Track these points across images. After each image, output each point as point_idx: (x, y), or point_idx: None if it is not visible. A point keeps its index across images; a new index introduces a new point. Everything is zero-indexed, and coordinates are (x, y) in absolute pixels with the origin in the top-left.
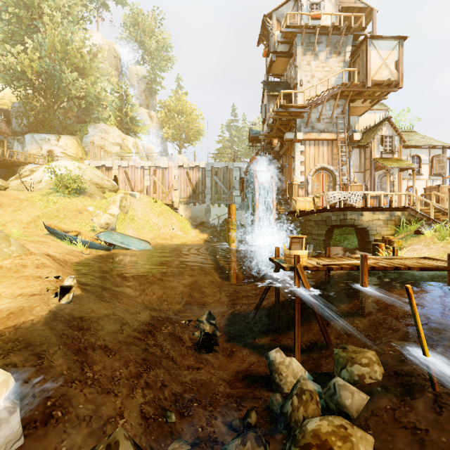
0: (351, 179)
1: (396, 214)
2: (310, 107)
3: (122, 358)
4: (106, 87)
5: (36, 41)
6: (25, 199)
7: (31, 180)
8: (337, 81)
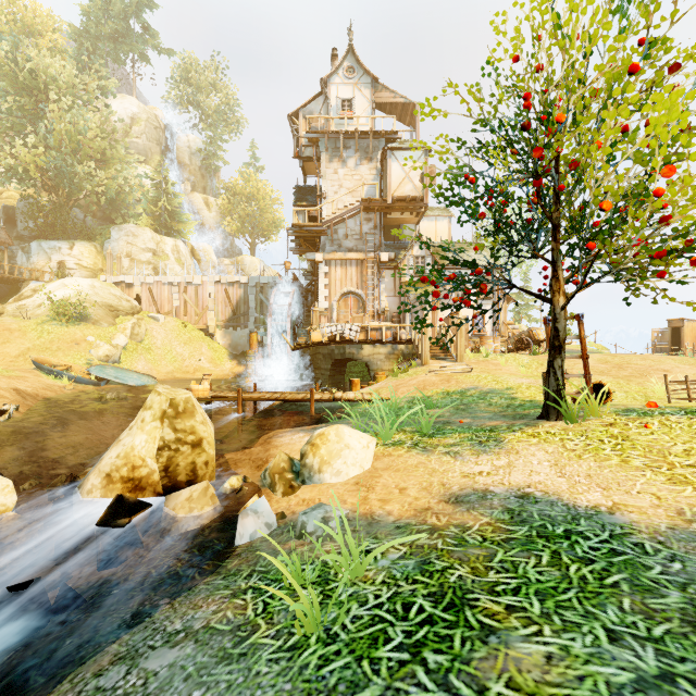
0: (383, 305)
1: (400, 348)
2: (334, 223)
3: (31, 454)
4: (131, 181)
5: (43, 128)
6: (17, 329)
7: (31, 303)
8: (369, 191)
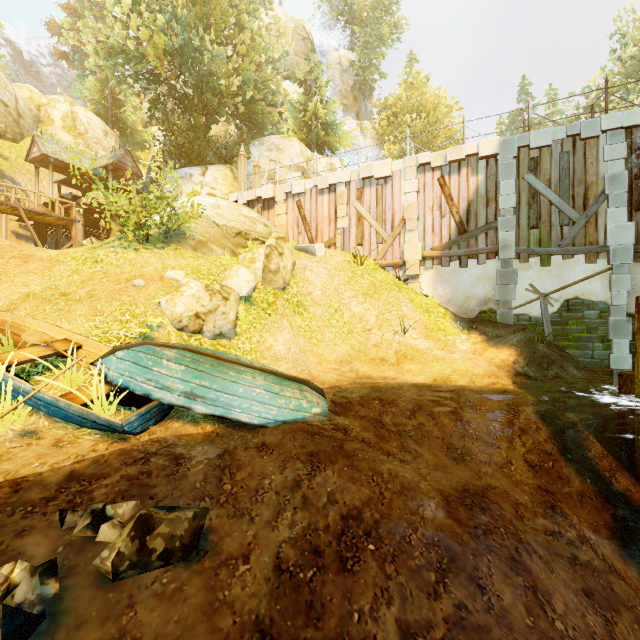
0: None
1: None
2: None
3: None
4: (273, 54)
5: (170, 8)
6: (48, 258)
7: None
8: None
